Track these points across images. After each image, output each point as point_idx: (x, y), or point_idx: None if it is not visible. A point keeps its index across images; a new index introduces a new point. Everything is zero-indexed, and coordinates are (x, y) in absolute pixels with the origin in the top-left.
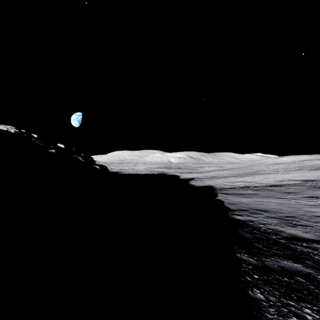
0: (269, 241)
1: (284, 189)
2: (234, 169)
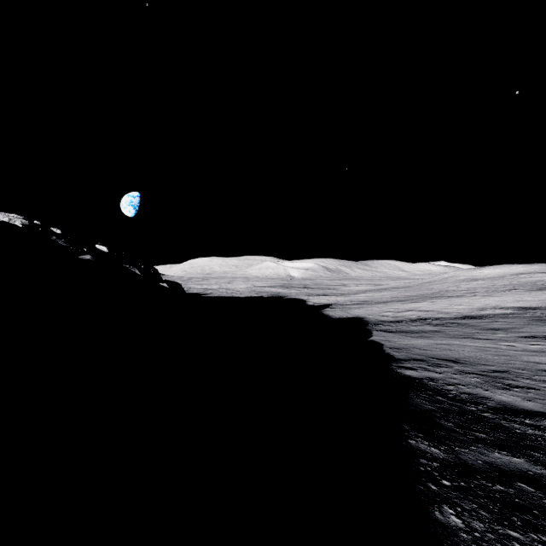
0: (465, 415)
1: (486, 323)
2: (400, 289)
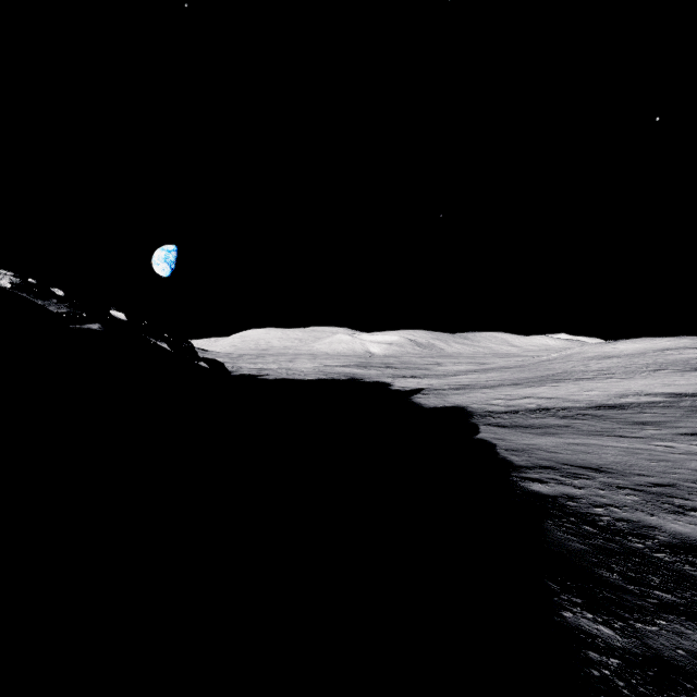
0: (631, 558)
1: (630, 414)
2: (511, 369)
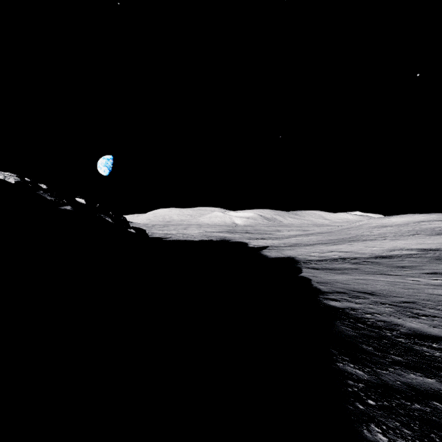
0: (382, 340)
1: (395, 261)
2: (324, 234)
